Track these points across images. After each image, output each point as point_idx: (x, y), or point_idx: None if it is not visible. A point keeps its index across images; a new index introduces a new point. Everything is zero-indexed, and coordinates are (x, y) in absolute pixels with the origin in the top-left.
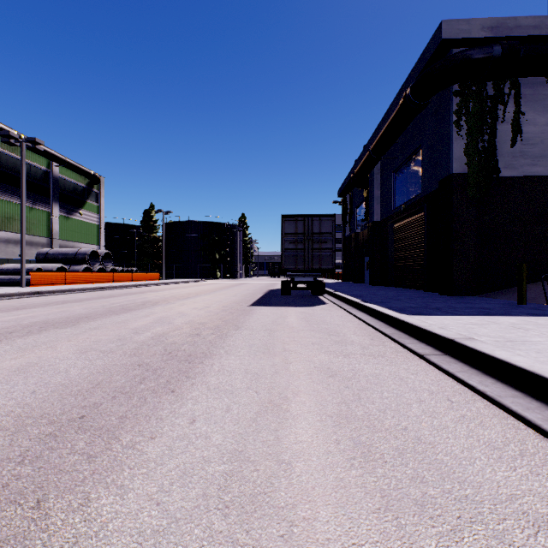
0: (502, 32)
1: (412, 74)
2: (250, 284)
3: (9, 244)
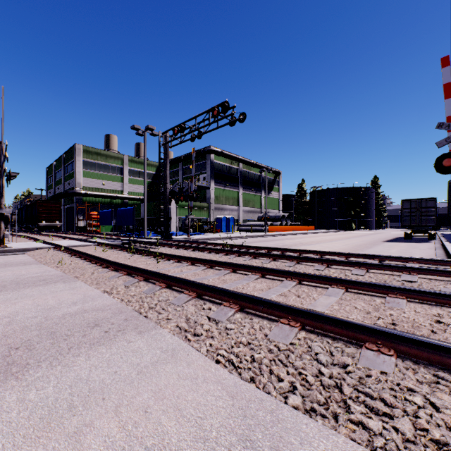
0: None
1: None
2: (382, 234)
3: (249, 213)
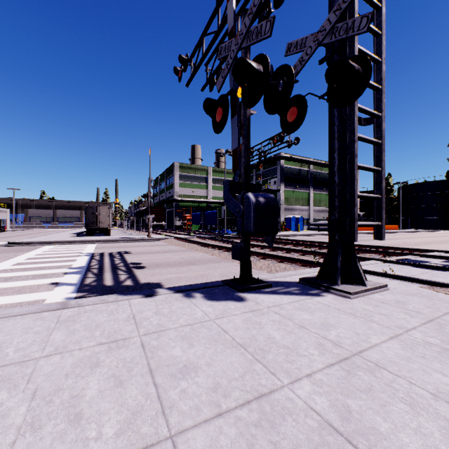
0: None
1: None
2: None
3: (320, 212)
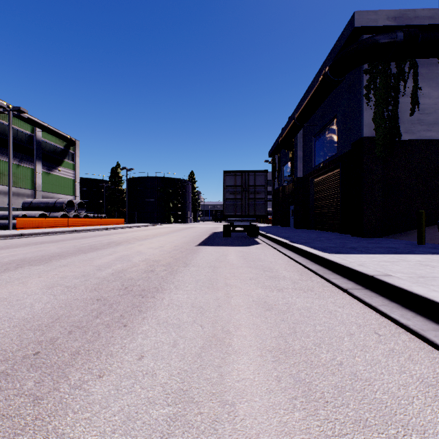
0: (403, 22)
1: (329, 56)
2: (197, 228)
3: None
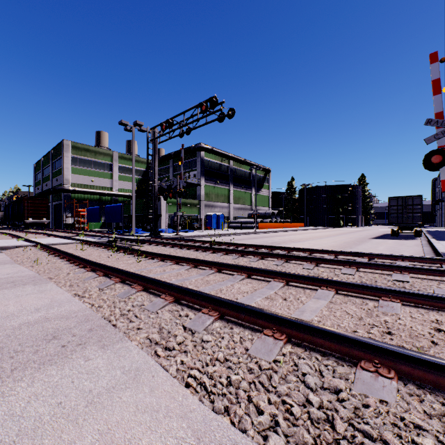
0: None
1: None
2: (369, 231)
3: (239, 210)
